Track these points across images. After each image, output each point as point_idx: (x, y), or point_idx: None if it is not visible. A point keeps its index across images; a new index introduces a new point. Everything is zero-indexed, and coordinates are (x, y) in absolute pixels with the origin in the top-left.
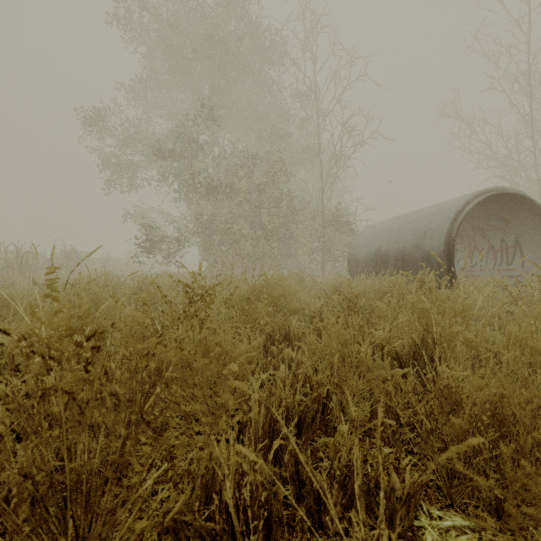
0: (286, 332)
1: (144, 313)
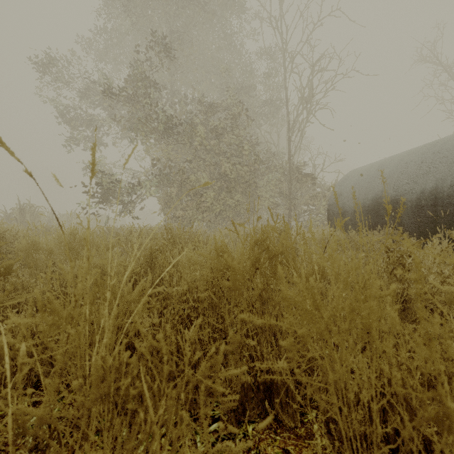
0: None
1: None
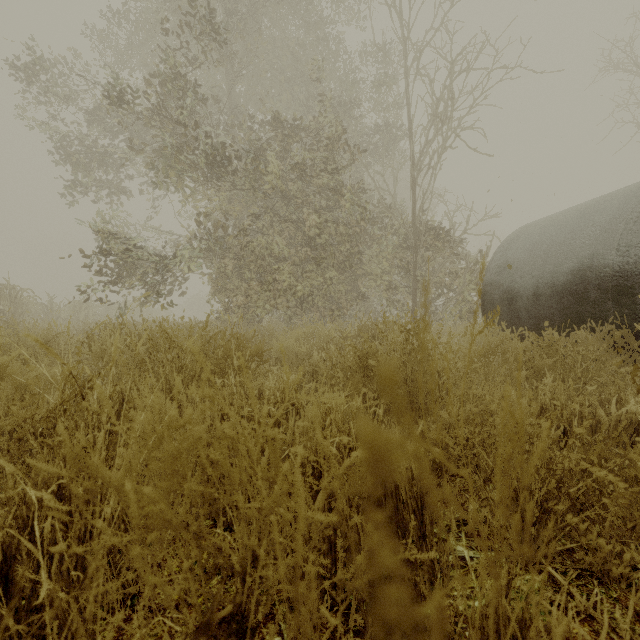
0: None
1: None
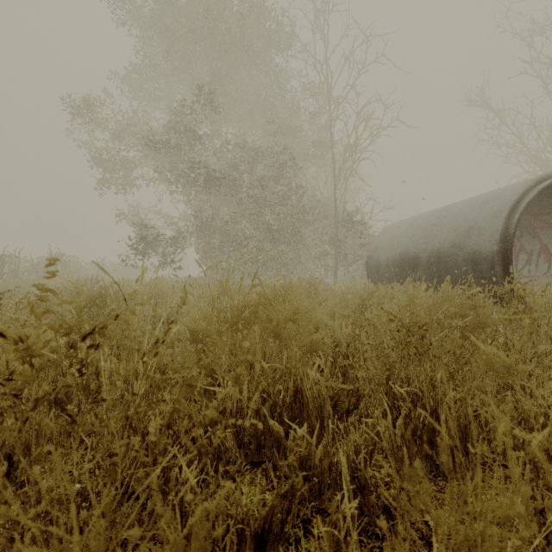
0: (296, 388)
1: None
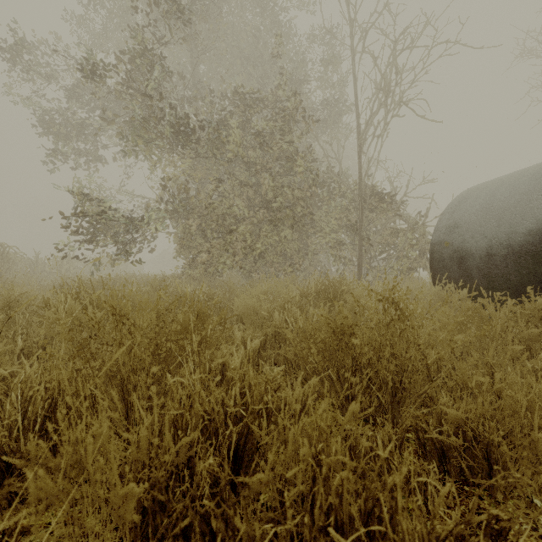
0: None
1: None
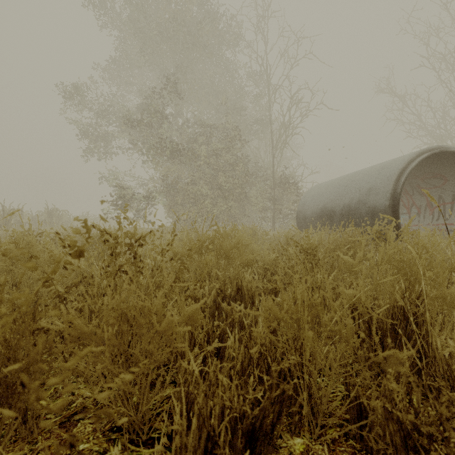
0: (238, 287)
1: (32, 269)
